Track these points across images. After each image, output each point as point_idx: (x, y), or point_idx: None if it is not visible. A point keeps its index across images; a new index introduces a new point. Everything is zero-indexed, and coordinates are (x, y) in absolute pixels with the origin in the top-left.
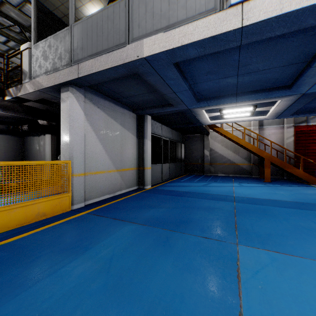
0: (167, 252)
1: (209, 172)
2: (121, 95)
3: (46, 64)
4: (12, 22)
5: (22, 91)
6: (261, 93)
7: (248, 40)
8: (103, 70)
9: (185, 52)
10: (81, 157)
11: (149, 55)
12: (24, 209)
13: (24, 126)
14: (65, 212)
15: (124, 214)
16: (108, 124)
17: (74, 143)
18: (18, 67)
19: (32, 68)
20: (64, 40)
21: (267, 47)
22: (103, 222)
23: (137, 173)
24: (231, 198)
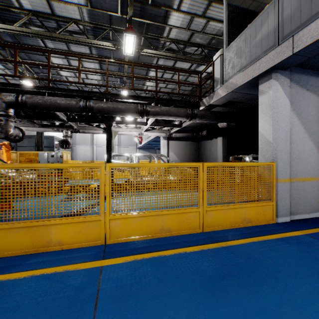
0: None
1: None
2: None
3: (240, 61)
4: (196, 47)
5: (214, 98)
6: None
7: None
8: None
9: None
10: (286, 158)
11: None
12: (233, 211)
13: (203, 132)
14: (269, 224)
15: None
16: None
17: (278, 141)
18: (209, 78)
19: (224, 73)
20: (266, 21)
21: None
22: None
23: None
24: None
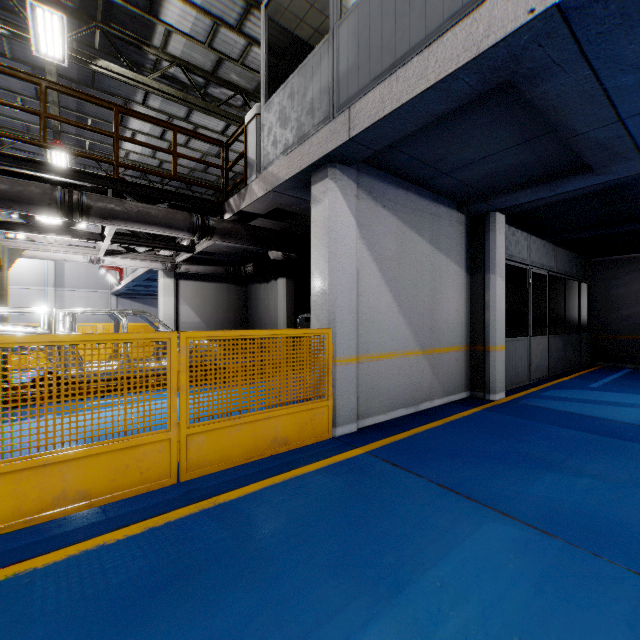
0: None
1: None
2: (438, 168)
3: (285, 134)
4: (232, 90)
5: (247, 199)
6: None
7: None
8: (412, 99)
9: None
10: (351, 322)
11: None
12: (252, 427)
13: (248, 266)
14: (321, 441)
15: (462, 473)
16: (405, 244)
17: (337, 290)
18: (240, 157)
19: (262, 152)
20: (319, 70)
21: None
22: (414, 491)
23: (467, 358)
24: None
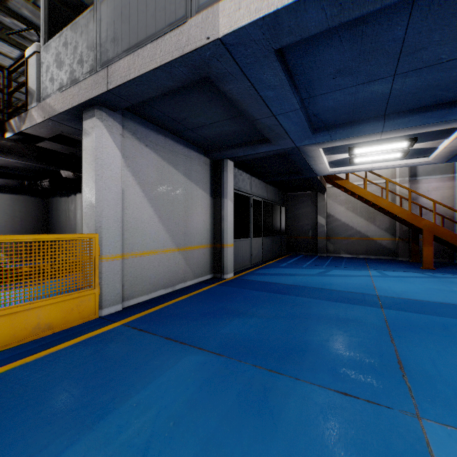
0: (267, 432)
1: (326, 250)
2: (184, 125)
3: (60, 74)
4: (25, 25)
5: (28, 122)
6: (433, 111)
7: None
8: (147, 72)
9: (301, 20)
10: (117, 228)
11: (229, 32)
12: (11, 318)
13: (45, 181)
14: (87, 321)
15: (185, 327)
16: (164, 174)
17: (103, 204)
18: (22, 85)
19: (41, 84)
20: (86, 31)
21: None
22: (146, 345)
23: (211, 253)
24: (374, 299)
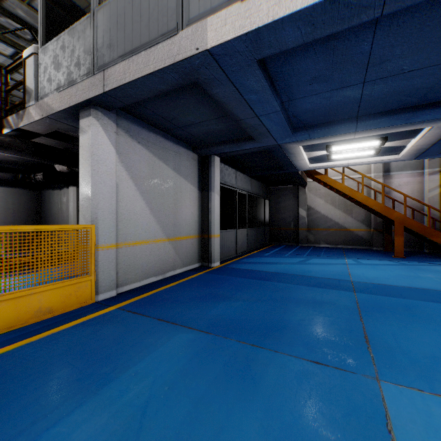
0: (249, 393)
1: (306, 241)
2: (174, 124)
3: (58, 76)
4: (20, 24)
5: (26, 119)
6: (400, 114)
7: (397, 5)
8: (141, 77)
9: (279, 36)
10: (111, 220)
11: (216, 45)
12: (15, 302)
13: (38, 175)
14: (84, 306)
15: (176, 310)
16: (155, 169)
17: (99, 197)
18: (20, 84)
19: (39, 84)
20: (83, 36)
21: (427, 23)
22: (141, 326)
23: (199, 243)
24: (348, 284)
